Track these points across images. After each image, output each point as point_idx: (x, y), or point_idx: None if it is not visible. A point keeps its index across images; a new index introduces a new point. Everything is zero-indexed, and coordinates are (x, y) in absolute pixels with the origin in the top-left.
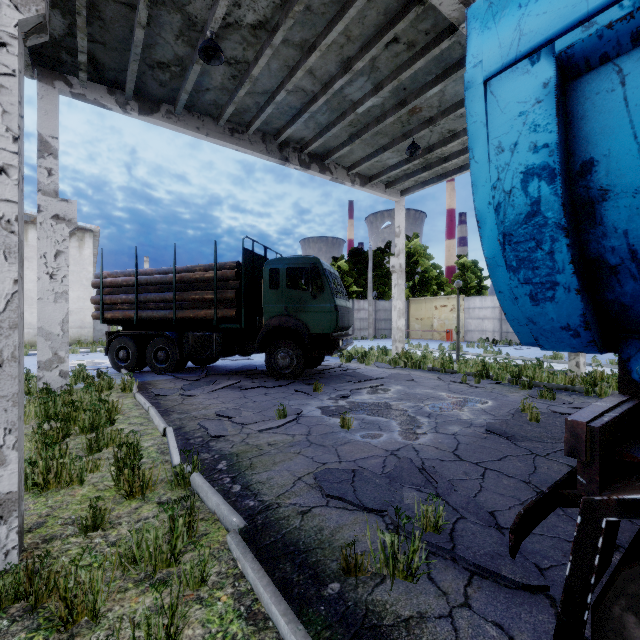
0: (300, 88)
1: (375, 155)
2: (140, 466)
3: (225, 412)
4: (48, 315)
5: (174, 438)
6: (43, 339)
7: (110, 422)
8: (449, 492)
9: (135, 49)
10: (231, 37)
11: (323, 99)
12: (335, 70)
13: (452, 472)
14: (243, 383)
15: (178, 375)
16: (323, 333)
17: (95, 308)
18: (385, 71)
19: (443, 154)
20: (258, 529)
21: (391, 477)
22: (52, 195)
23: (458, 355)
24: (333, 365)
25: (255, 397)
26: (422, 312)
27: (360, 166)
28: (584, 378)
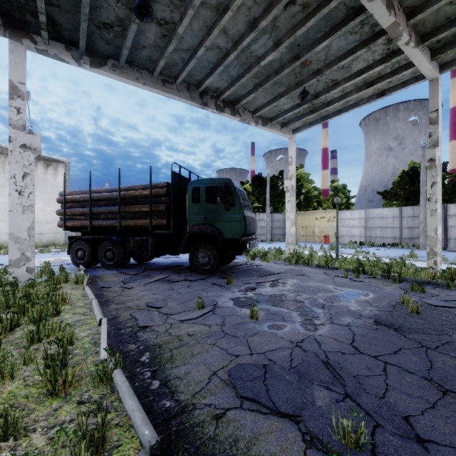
0: (216, 45)
1: (274, 101)
2: (72, 358)
3: (154, 303)
4: (17, 223)
5: (106, 330)
6: (13, 242)
7: (57, 312)
8: (358, 392)
9: (84, 10)
10: (160, 0)
11: (234, 54)
12: (244, 29)
13: (355, 367)
14: (171, 277)
15: (122, 270)
16: (234, 238)
17: (60, 218)
18: (283, 30)
19: (326, 100)
20: (172, 439)
21: (300, 373)
22: (20, 129)
23: (337, 254)
24: (241, 262)
25: (180, 289)
26: (306, 222)
27: (262, 110)
28: (443, 274)
